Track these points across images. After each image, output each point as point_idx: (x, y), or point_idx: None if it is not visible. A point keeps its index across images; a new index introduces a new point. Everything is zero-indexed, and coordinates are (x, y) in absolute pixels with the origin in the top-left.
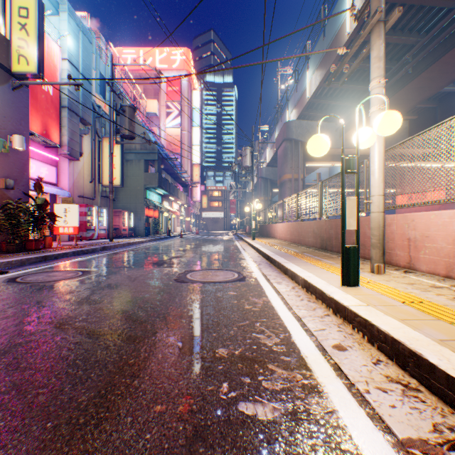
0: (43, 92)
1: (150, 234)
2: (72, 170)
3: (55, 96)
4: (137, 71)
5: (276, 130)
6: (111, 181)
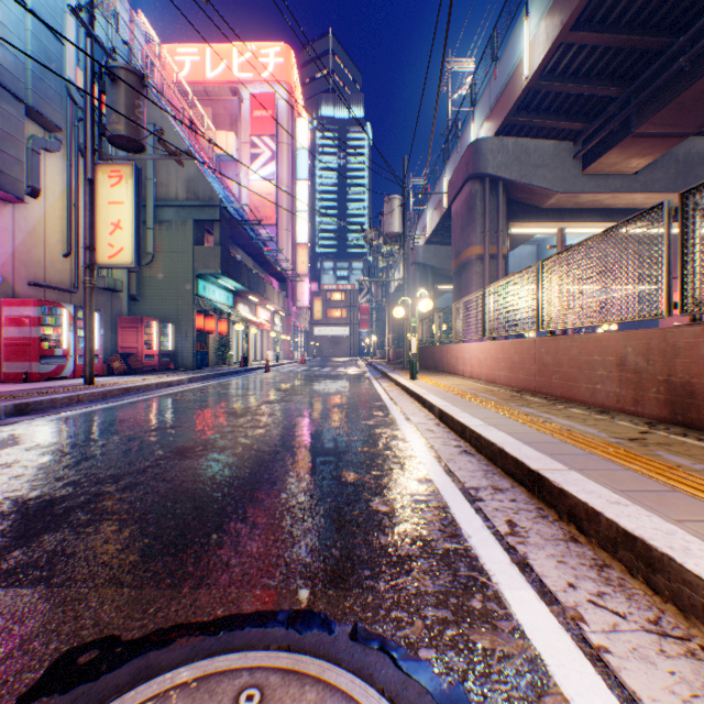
0: None
1: (207, 366)
2: (10, 223)
3: None
4: (201, 84)
5: (447, 171)
6: (87, 245)
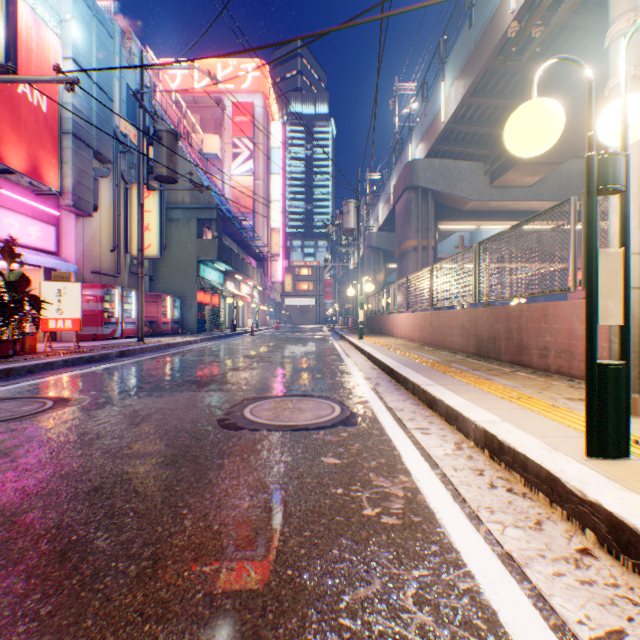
0: (30, 107)
1: (205, 331)
2: (82, 231)
3: (52, 114)
4: (190, 94)
5: (393, 176)
6: (140, 248)
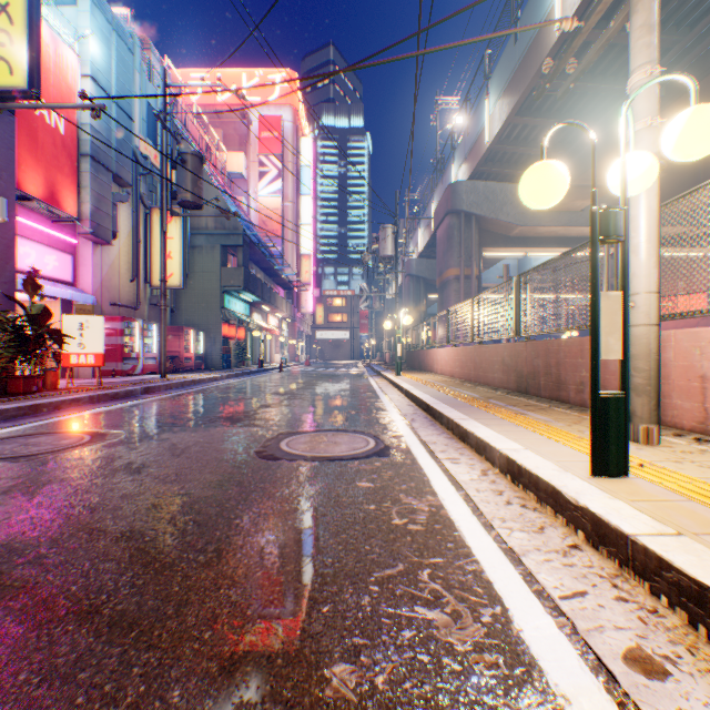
0: (48, 129)
1: (231, 366)
2: (100, 260)
3: (70, 136)
4: (212, 107)
5: (435, 198)
6: (163, 278)
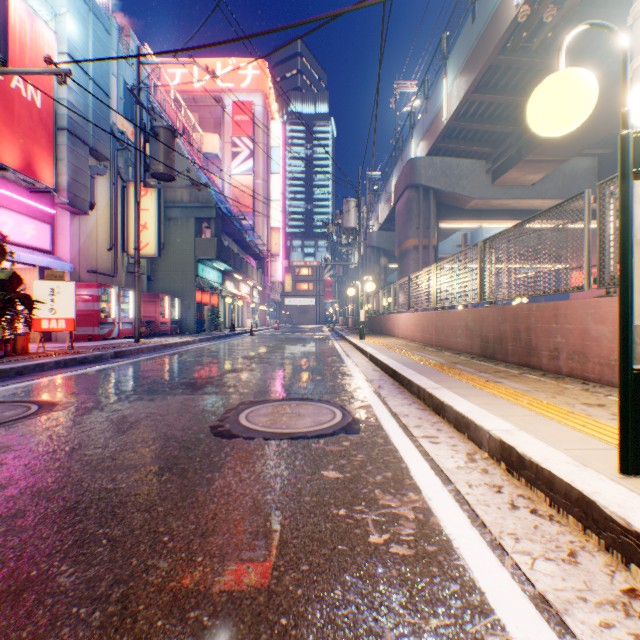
0: (24, 102)
1: (204, 331)
2: (78, 230)
3: (46, 110)
4: (190, 93)
5: (394, 175)
6: (136, 247)
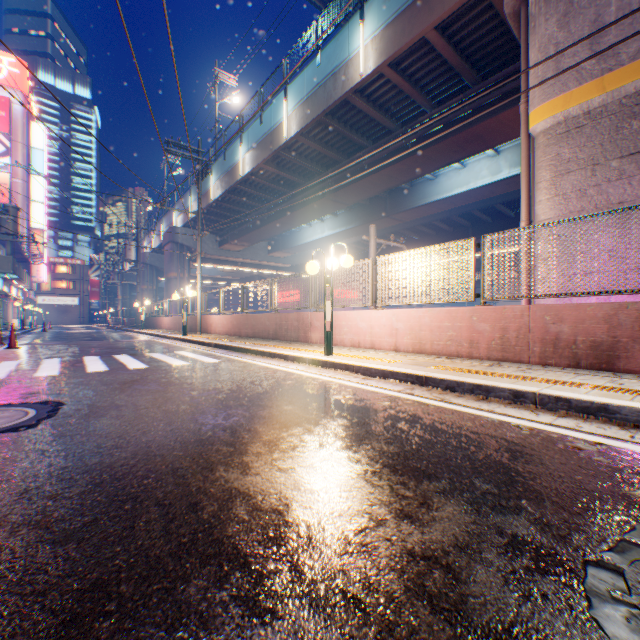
0: None
1: None
2: None
3: None
4: None
5: (164, 222)
6: None
